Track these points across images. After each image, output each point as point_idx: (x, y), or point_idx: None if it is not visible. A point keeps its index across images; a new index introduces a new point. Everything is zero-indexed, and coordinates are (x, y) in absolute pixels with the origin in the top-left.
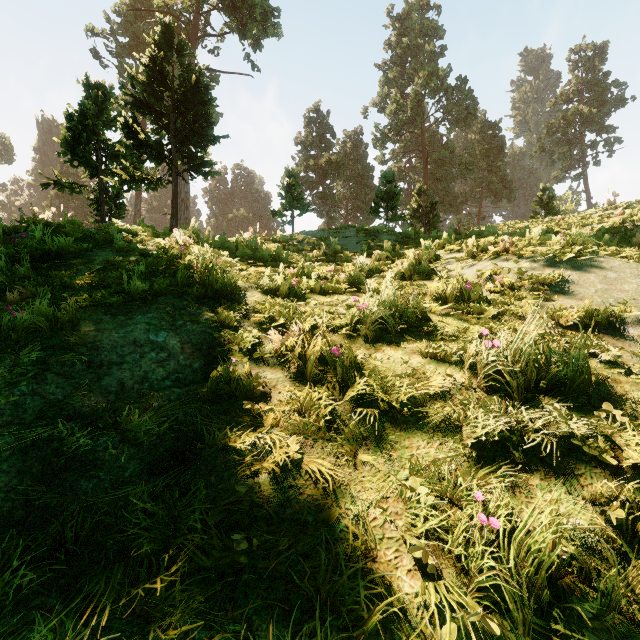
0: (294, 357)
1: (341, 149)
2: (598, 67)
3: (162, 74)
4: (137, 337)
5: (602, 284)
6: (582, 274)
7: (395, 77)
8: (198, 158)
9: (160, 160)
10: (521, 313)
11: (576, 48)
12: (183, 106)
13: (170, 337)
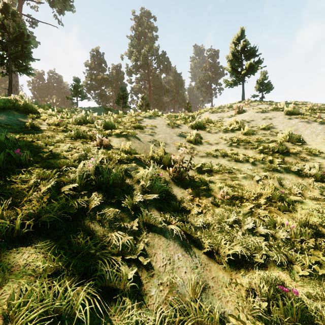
0: (50, 122)
1: (110, 73)
2: (215, 59)
3: (3, 24)
4: (3, 116)
5: (151, 122)
6: (149, 120)
7: (135, 44)
8: (23, 66)
9: (2, 64)
10: (126, 126)
11: (209, 50)
12: (15, 41)
13: (13, 117)
